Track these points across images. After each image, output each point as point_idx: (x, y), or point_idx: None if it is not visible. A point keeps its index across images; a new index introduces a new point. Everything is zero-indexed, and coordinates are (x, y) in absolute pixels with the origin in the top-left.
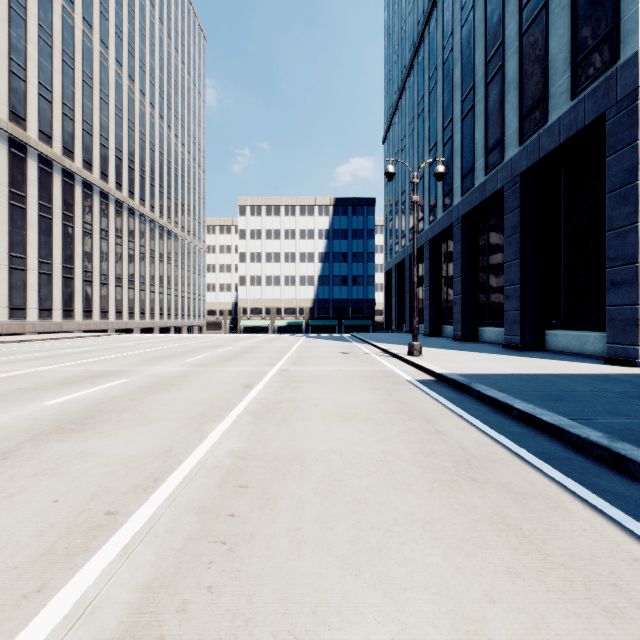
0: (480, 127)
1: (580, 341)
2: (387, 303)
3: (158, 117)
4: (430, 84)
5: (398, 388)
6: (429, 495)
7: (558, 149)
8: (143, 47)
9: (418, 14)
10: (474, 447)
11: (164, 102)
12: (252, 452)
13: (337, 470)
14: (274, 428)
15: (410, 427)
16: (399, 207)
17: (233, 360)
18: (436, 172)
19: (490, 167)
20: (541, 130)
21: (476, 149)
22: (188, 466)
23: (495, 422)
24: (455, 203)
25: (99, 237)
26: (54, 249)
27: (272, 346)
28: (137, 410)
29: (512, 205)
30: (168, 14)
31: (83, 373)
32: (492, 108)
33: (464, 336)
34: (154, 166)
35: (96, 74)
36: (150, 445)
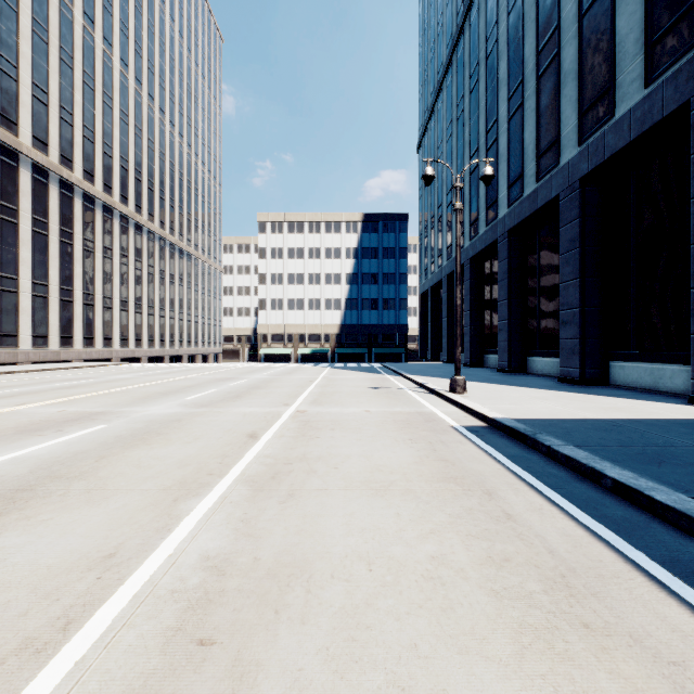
0: (530, 127)
1: (654, 375)
2: (422, 329)
3: (169, 124)
4: (471, 82)
5: (442, 439)
6: (519, 668)
7: (627, 148)
8: (152, 46)
9: (457, 4)
10: (566, 548)
11: (175, 107)
12: (236, 558)
13: (362, 600)
14: (275, 509)
15: (466, 507)
16: (435, 222)
17: (242, 398)
18: (483, 175)
19: (543, 172)
20: (606, 126)
21: (526, 152)
22: (130, 591)
23: (583, 498)
24: (500, 215)
25: (102, 256)
26: (50, 269)
27: (291, 379)
28: (97, 475)
29: (570, 216)
30: (180, 10)
31: (56, 416)
32: (545, 104)
33: (511, 367)
34: (164, 178)
35: (98, 75)
36: (89, 543)
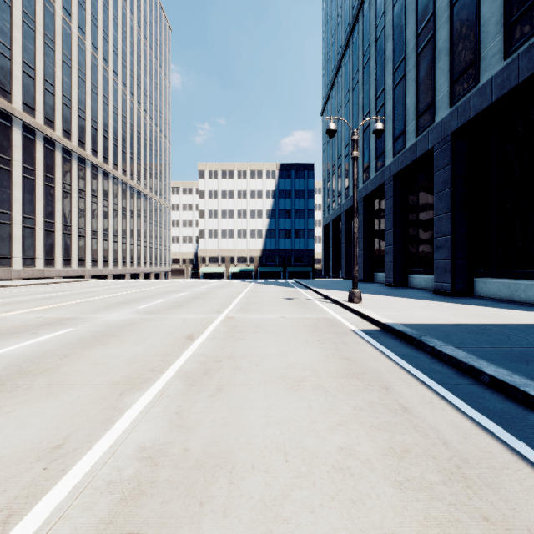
0: (411, 93)
1: (510, 288)
2: (325, 253)
3: (129, 94)
4: (364, 60)
5: (344, 340)
6: None
7: (489, 108)
8: (116, 34)
9: None
10: (458, 439)
11: (134, 81)
12: (168, 449)
13: (280, 492)
14: (205, 402)
15: (368, 400)
16: (336, 169)
17: (184, 306)
18: (375, 129)
19: (421, 129)
20: (472, 91)
21: (407, 114)
22: (70, 482)
23: (465, 392)
24: (387, 163)
25: (77, 196)
26: (37, 206)
27: (223, 291)
28: (59, 372)
29: (443, 163)
30: (138, 6)
31: (33, 321)
32: (423, 75)
33: (396, 282)
34: (126, 136)
35: (74, 56)
36: (41, 434)
